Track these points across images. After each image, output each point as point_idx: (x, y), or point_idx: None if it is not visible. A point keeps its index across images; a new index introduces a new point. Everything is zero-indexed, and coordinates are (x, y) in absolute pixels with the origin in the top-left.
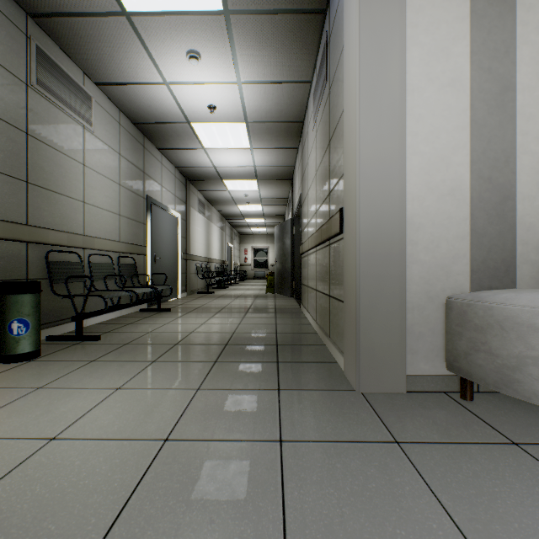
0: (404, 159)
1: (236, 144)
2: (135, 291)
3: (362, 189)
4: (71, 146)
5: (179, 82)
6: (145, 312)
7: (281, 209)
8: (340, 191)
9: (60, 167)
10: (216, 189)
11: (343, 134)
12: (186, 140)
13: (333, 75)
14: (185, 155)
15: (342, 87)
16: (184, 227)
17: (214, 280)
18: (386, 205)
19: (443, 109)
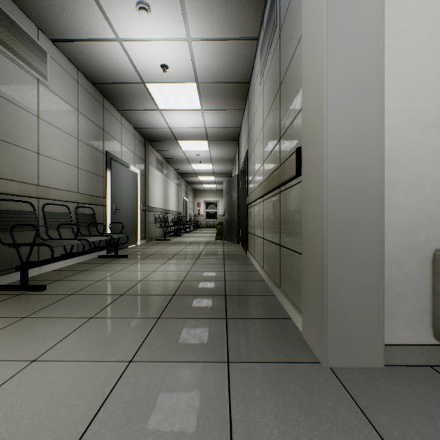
0: (382, 81)
1: (188, 105)
2: (88, 240)
3: (330, 117)
4: (23, 97)
5: (132, 38)
6: (103, 259)
7: (229, 167)
8: (295, 132)
9: (10, 116)
10: (171, 149)
11: (299, 67)
12: (142, 101)
13: (284, 13)
14: (143, 116)
15: (297, 16)
16: (143, 182)
17: (170, 229)
18: (359, 138)
19: (427, 21)
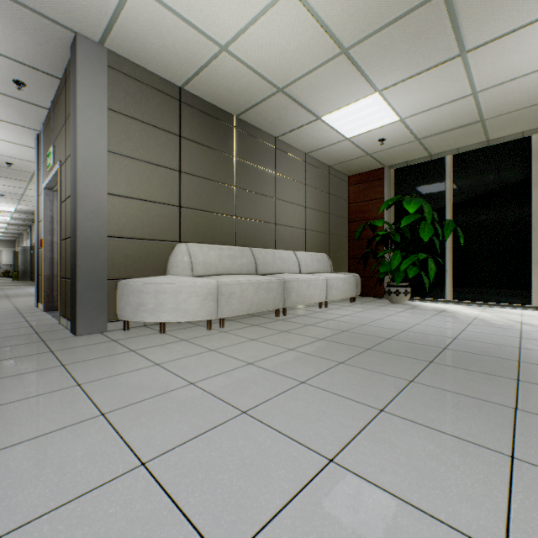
0: None
1: (3, 219)
2: None
3: None
4: None
5: None
6: None
7: (21, 232)
8: None
9: None
10: None
11: None
12: None
13: None
14: None
15: None
16: None
17: None
18: None
19: None
